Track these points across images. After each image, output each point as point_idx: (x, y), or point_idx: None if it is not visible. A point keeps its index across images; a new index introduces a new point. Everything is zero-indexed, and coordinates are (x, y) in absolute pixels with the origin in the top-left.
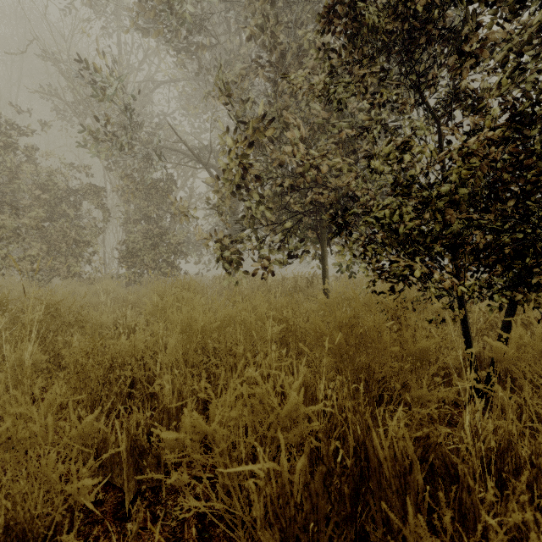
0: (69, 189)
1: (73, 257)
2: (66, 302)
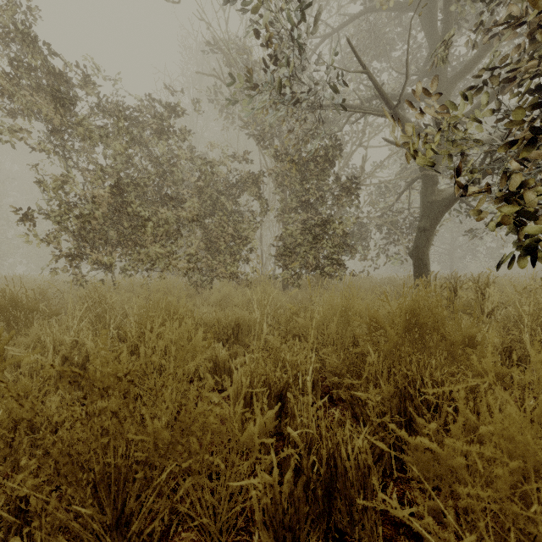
0: (227, 178)
1: (231, 255)
2: (210, 319)
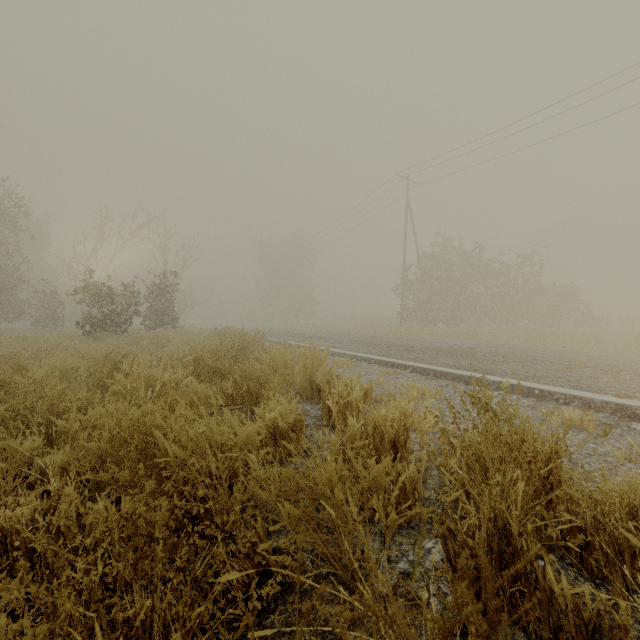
0: None
1: None
2: None
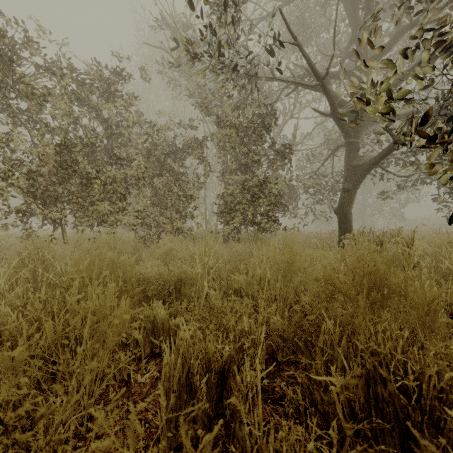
0: (173, 141)
1: (177, 212)
2: (151, 274)
